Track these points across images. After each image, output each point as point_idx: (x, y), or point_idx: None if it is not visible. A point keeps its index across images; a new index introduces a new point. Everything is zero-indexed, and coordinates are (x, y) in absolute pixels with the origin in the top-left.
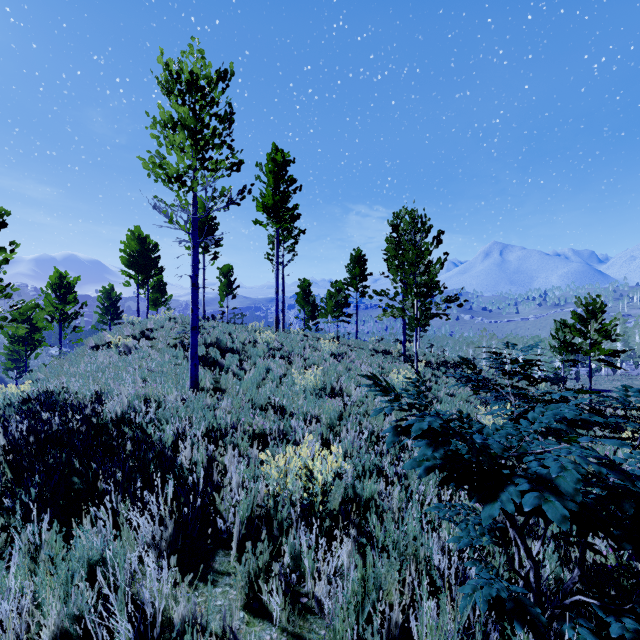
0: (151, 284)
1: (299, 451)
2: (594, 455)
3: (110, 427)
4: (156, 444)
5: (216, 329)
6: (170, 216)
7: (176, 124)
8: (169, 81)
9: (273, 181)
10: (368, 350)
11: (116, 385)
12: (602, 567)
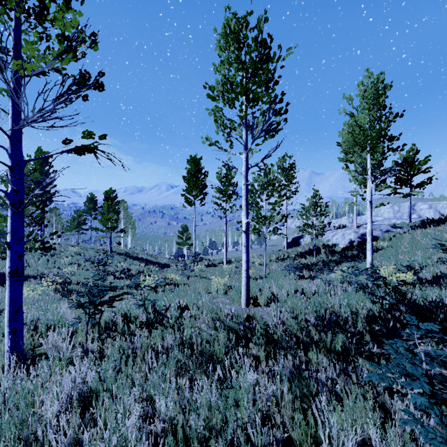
0: None
1: (69, 268)
2: (96, 257)
3: None
4: (29, 275)
5: None
6: None
7: None
8: None
9: (40, 168)
10: (94, 249)
11: None
12: (111, 274)
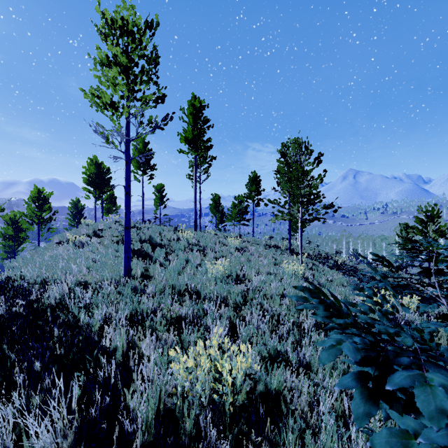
0: (105, 197)
1: (209, 344)
2: None
3: (48, 311)
4: (84, 329)
5: (149, 229)
6: (106, 137)
7: (111, 62)
8: (106, 28)
9: (192, 120)
10: (263, 245)
11: (63, 273)
12: None
